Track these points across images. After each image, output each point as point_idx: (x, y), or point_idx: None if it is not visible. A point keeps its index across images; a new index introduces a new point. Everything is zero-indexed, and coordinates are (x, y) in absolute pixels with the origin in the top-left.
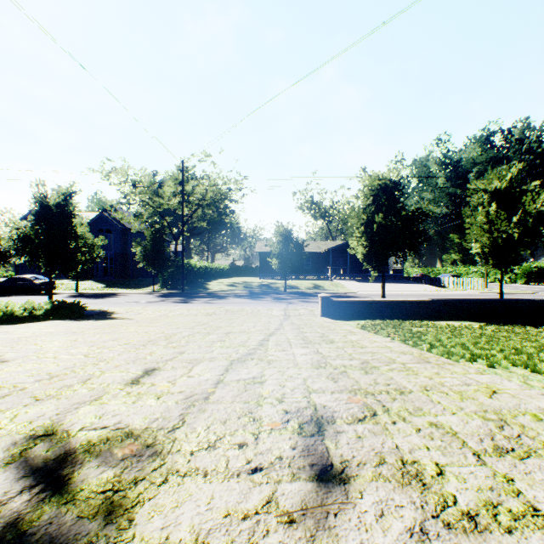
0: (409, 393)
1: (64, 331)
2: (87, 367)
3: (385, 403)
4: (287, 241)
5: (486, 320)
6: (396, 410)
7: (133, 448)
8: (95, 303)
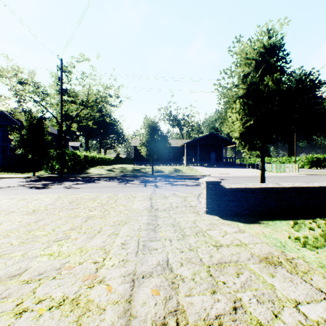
0: None
1: None
2: None
3: None
4: (154, 132)
5: None
6: None
7: None
8: None
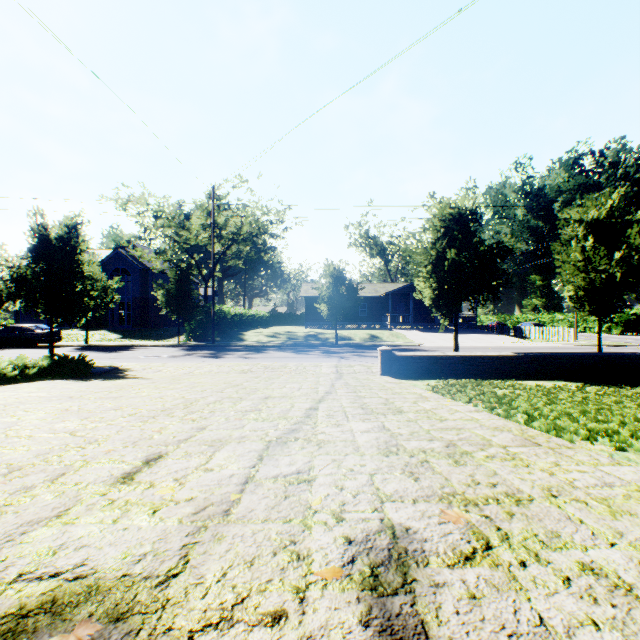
0: (529, 501)
1: (58, 395)
2: (67, 453)
3: (499, 523)
4: (339, 283)
5: (584, 379)
6: (520, 538)
7: (83, 635)
8: (107, 357)
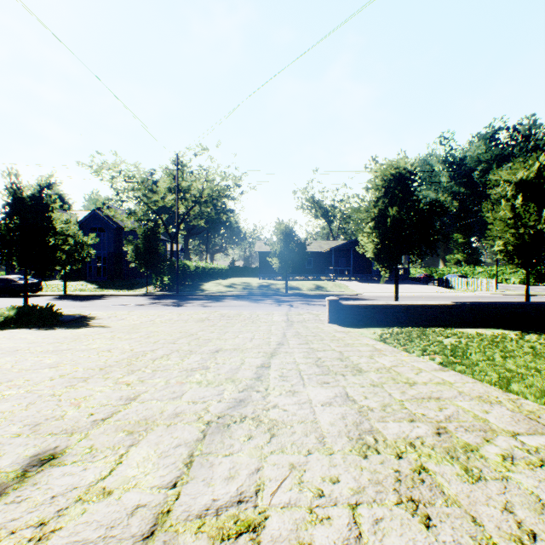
0: None
1: (6, 347)
2: None
3: None
4: (289, 240)
5: (518, 327)
6: None
7: None
8: (79, 306)
